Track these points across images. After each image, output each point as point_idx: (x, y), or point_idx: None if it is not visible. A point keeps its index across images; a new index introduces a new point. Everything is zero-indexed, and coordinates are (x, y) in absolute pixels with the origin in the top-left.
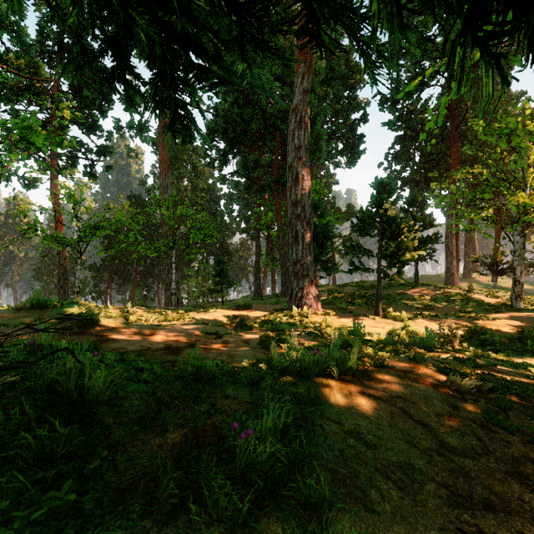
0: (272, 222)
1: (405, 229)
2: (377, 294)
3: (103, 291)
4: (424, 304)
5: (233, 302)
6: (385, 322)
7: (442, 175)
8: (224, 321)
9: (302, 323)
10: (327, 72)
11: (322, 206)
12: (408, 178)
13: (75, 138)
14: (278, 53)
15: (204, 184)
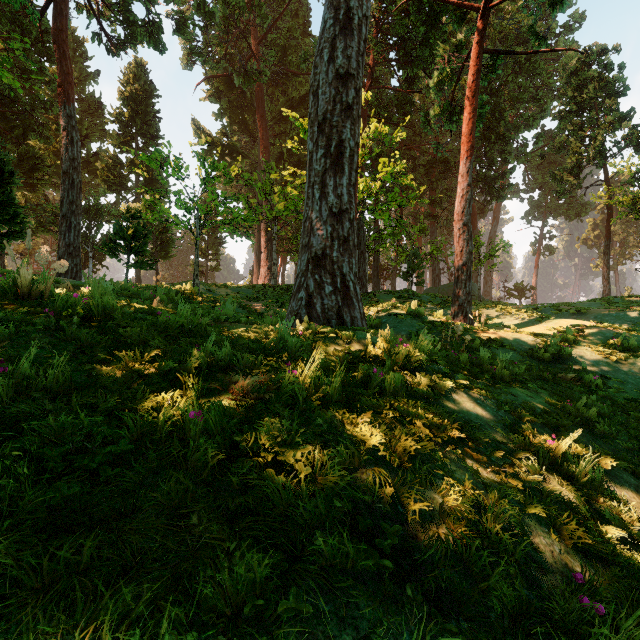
0: None
1: None
2: None
3: None
4: None
5: None
6: None
7: None
8: None
9: None
10: None
11: None
12: None
13: None
14: None
15: None
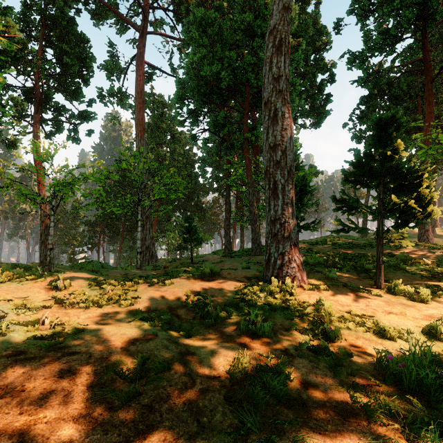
0: (241, 182)
1: (424, 176)
2: (378, 260)
3: (96, 243)
4: (427, 270)
5: (202, 259)
6: (399, 303)
7: (410, 132)
8: (179, 302)
9: (288, 307)
10: (296, 30)
11: (298, 158)
12: None
13: (57, 103)
14: (248, 1)
15: (180, 149)
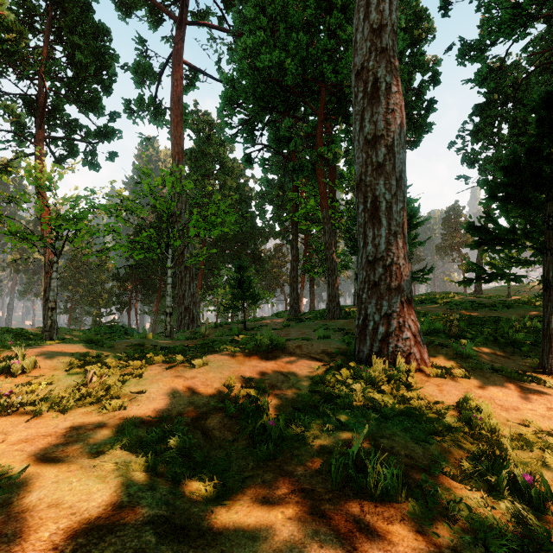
0: (311, 223)
1: None
2: (546, 327)
3: (127, 302)
4: None
5: (260, 323)
6: None
7: None
8: (213, 401)
9: (411, 413)
10: None
11: None
12: (493, 158)
13: (68, 115)
14: None
15: (232, 182)
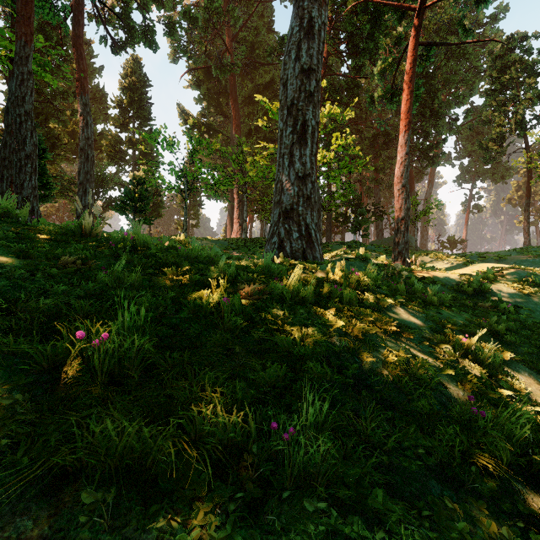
0: None
1: None
2: None
3: None
4: None
5: None
6: None
7: None
8: None
9: None
10: None
11: None
12: None
13: None
14: None
15: None
